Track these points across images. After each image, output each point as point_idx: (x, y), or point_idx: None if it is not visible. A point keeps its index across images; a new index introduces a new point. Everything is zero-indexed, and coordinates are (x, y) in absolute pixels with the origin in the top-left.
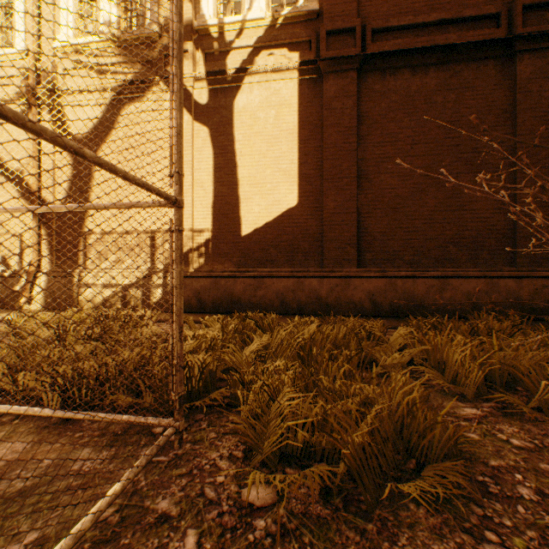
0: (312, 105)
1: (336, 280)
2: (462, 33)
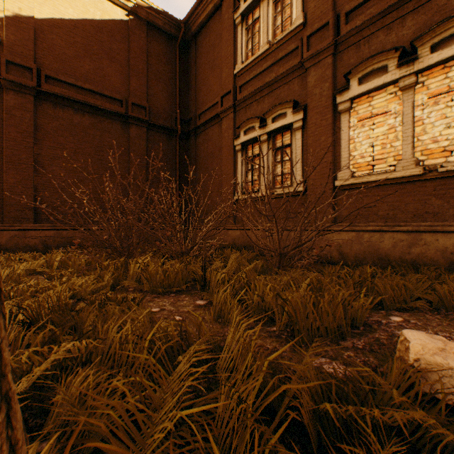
0: None
1: (16, 232)
2: (104, 103)
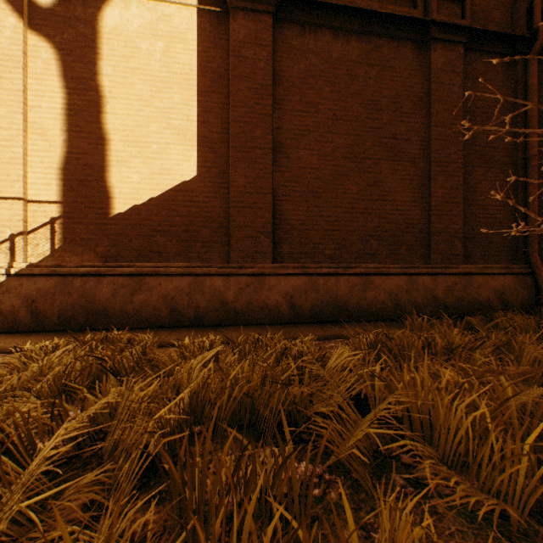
0: (216, 48)
1: (247, 278)
2: (384, 5)
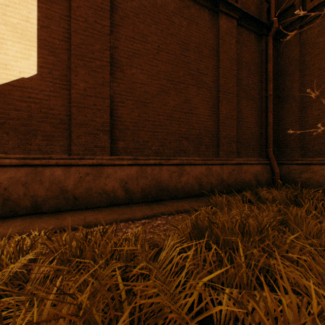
0: None
1: (87, 168)
2: None
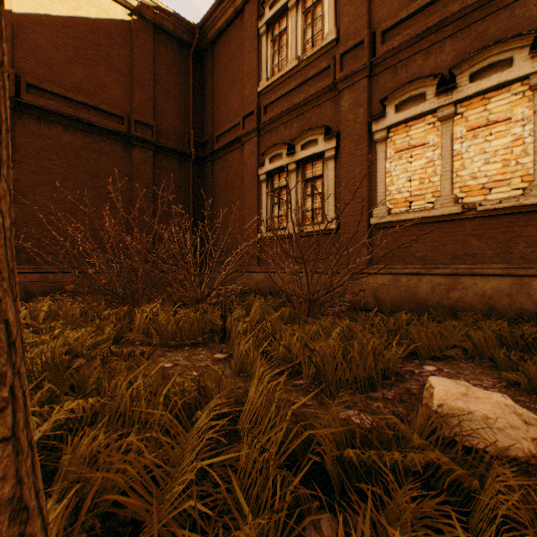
0: None
1: None
2: (101, 119)
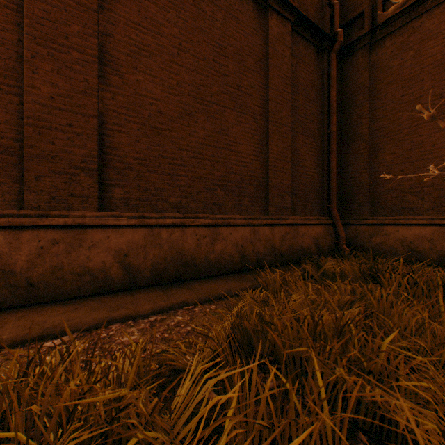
0: None
1: (55, 232)
2: None
